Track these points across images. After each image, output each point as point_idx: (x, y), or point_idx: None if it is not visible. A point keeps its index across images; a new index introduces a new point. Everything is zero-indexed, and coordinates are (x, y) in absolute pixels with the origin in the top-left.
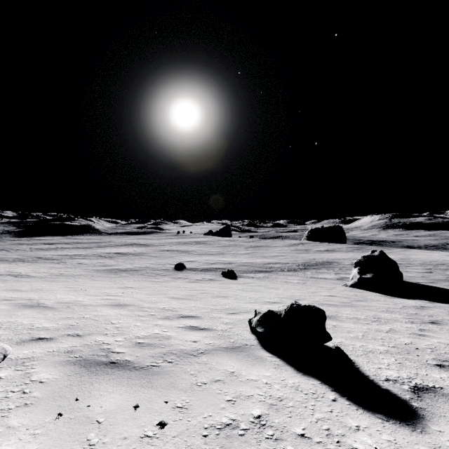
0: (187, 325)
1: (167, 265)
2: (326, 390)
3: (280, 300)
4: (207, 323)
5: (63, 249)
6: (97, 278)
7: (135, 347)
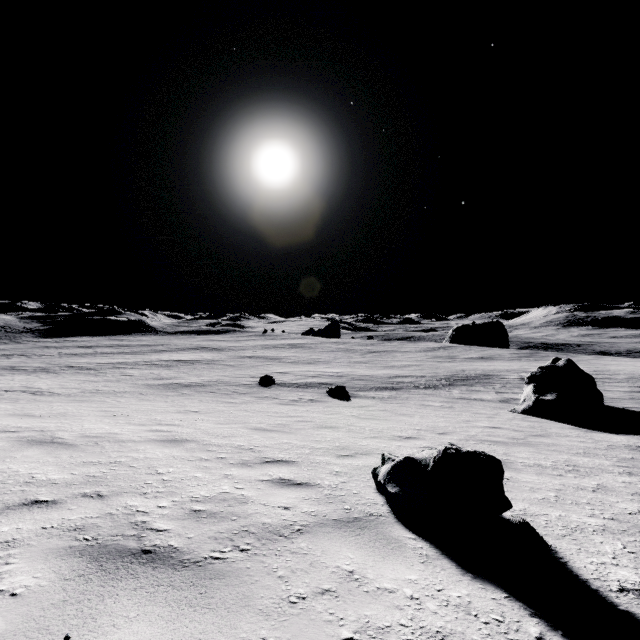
0: (275, 476)
1: (248, 378)
2: (521, 614)
3: (417, 434)
4: (306, 474)
5: (104, 354)
6: (148, 397)
7: (189, 520)
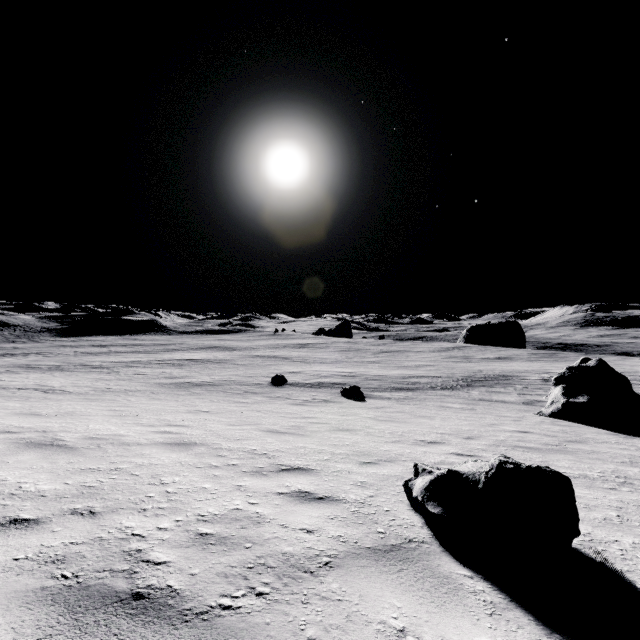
0: (293, 488)
1: (260, 378)
2: None
3: (442, 438)
4: (328, 485)
5: (118, 353)
6: (159, 396)
7: (193, 547)
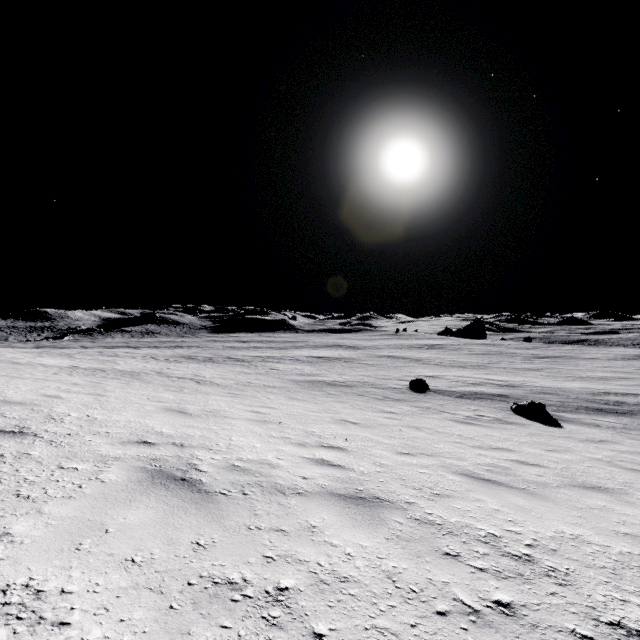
0: None
1: (394, 381)
2: None
3: None
4: None
5: (255, 349)
6: (296, 396)
7: None
